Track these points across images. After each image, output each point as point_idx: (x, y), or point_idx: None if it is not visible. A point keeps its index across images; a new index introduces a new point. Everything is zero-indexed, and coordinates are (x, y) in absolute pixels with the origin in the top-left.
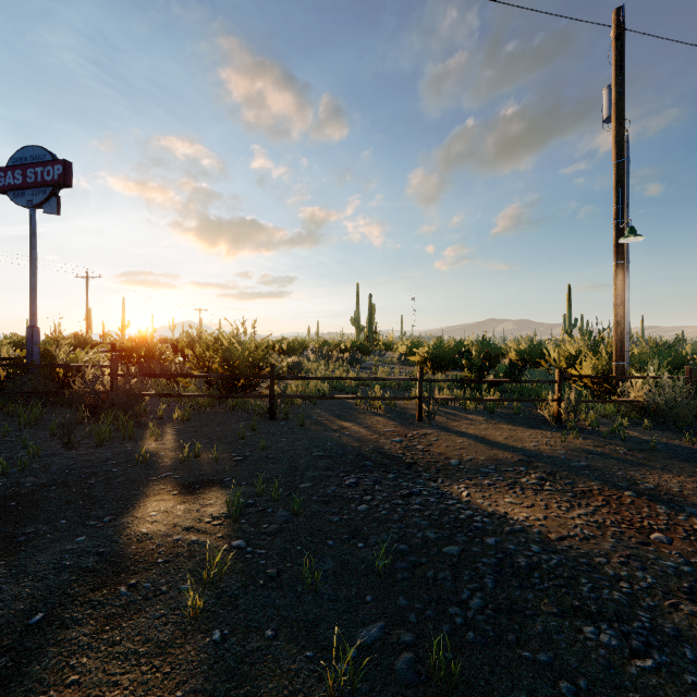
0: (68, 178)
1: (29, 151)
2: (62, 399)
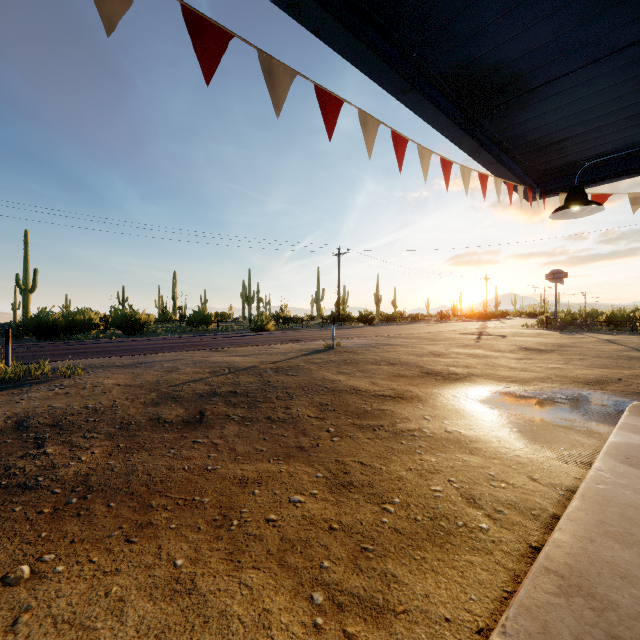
0: (566, 276)
1: (555, 270)
2: (576, 325)
